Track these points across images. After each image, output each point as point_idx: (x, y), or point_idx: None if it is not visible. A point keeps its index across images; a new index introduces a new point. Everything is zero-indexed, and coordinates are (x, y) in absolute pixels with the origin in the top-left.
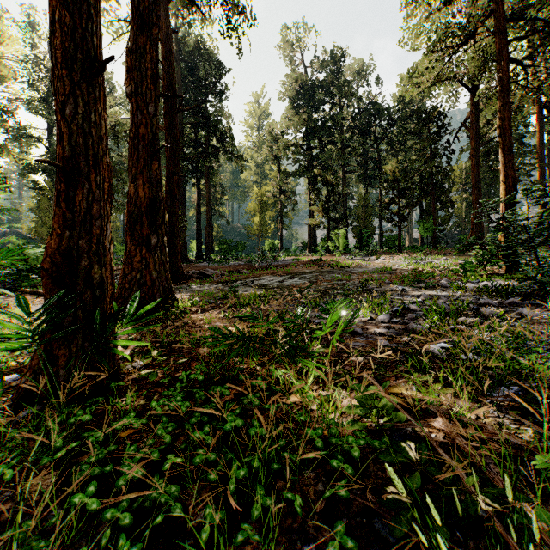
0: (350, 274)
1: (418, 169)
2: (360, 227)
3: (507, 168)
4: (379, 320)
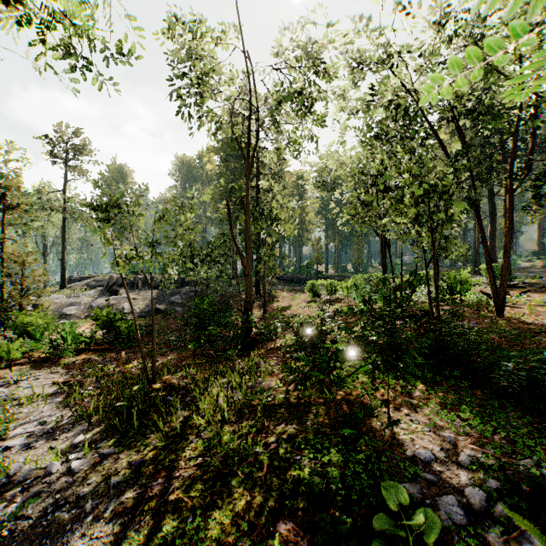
0: None
1: None
2: None
3: None
4: None
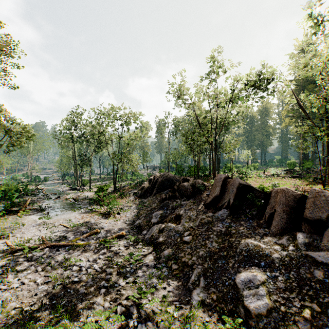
0: None
1: None
2: None
3: None
4: None
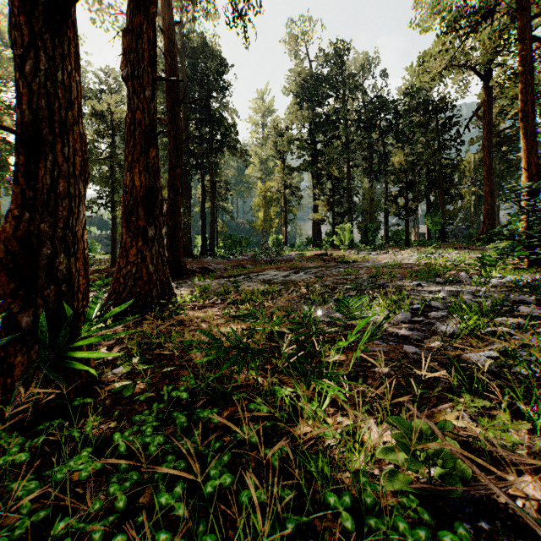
0: (358, 269)
1: (426, 162)
2: (365, 221)
3: (529, 154)
4: (398, 320)
